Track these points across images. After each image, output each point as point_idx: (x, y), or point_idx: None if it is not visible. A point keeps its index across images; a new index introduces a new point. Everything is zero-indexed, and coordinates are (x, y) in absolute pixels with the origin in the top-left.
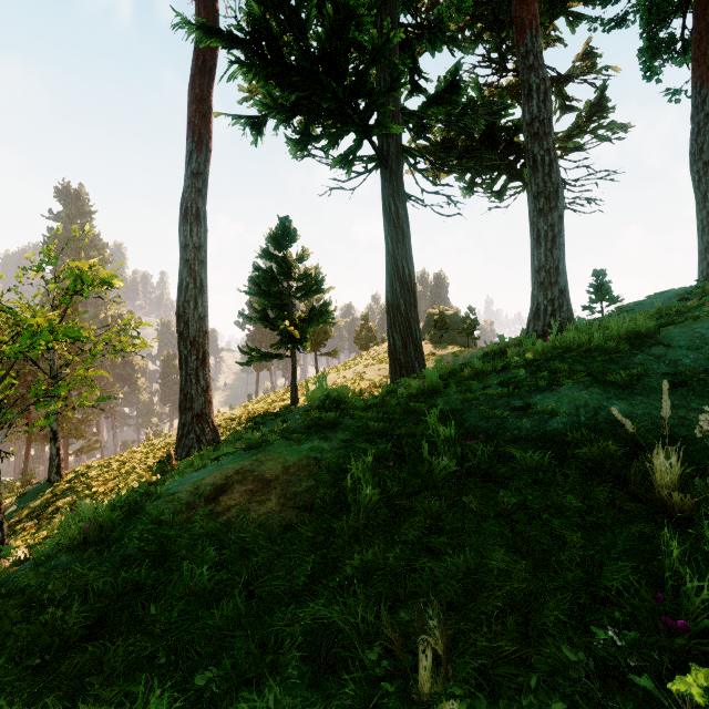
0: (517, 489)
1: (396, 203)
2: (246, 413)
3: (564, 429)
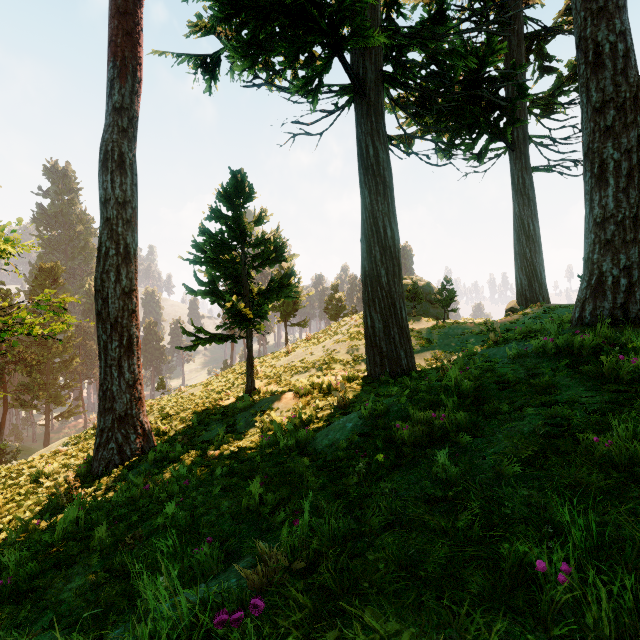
0: None
1: (375, 144)
2: (193, 405)
3: None
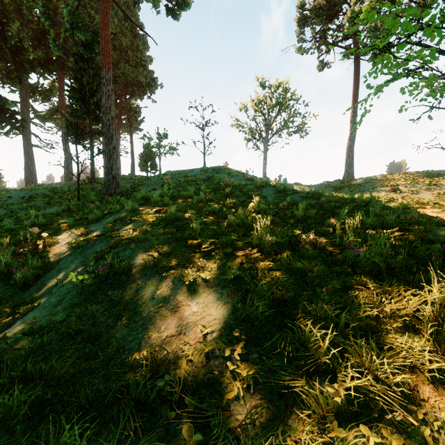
0: None
1: (28, 147)
2: None
3: None
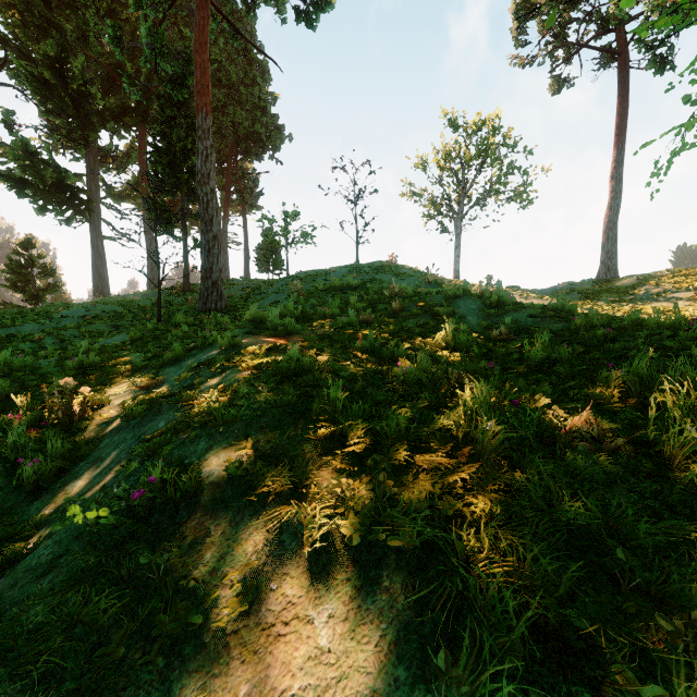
0: None
1: (97, 241)
2: None
3: None
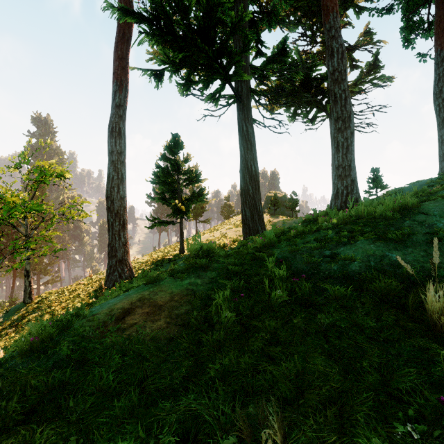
0: (329, 312)
1: (246, 125)
2: (151, 259)
3: (360, 270)
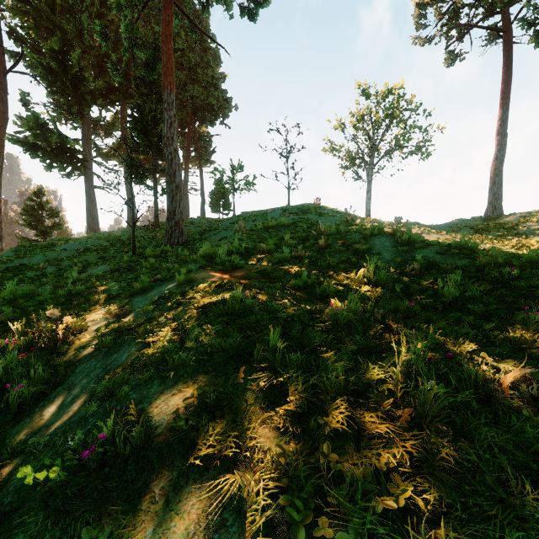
0: None
1: (90, 190)
2: None
3: None
